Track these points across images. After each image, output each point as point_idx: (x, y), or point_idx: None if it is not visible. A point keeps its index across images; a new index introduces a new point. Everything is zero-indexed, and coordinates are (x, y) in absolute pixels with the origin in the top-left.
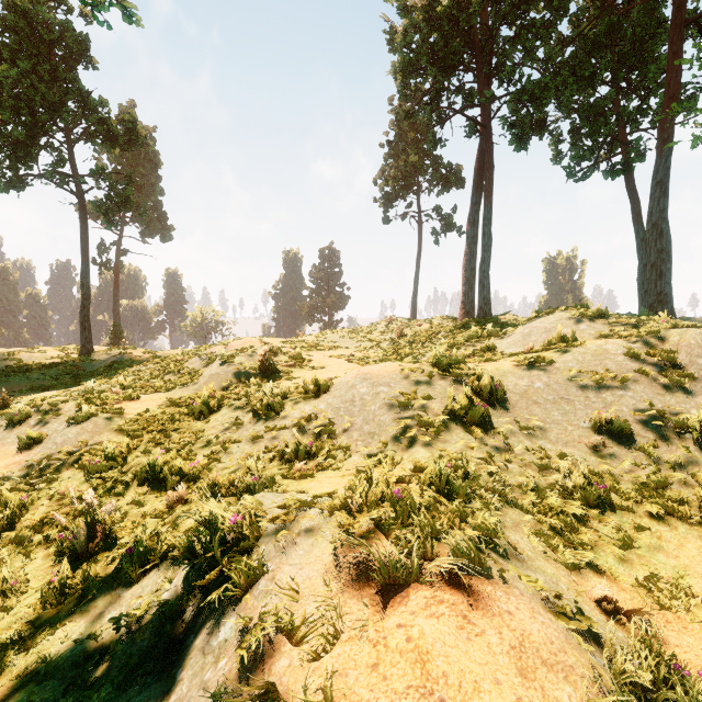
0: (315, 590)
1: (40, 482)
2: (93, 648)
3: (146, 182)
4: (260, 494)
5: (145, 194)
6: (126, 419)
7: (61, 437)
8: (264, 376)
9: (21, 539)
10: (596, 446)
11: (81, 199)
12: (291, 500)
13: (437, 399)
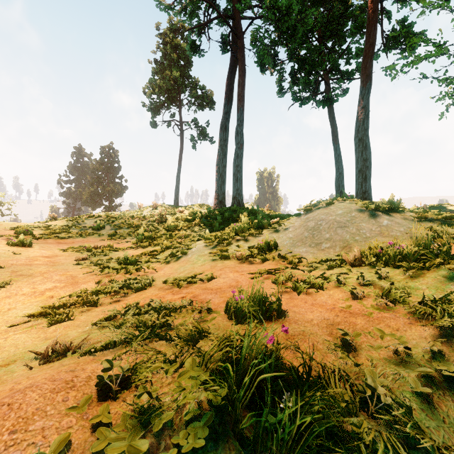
0: None
1: None
2: None
3: None
4: None
5: None
6: None
7: None
8: None
9: None
10: None
11: None
12: None
13: None
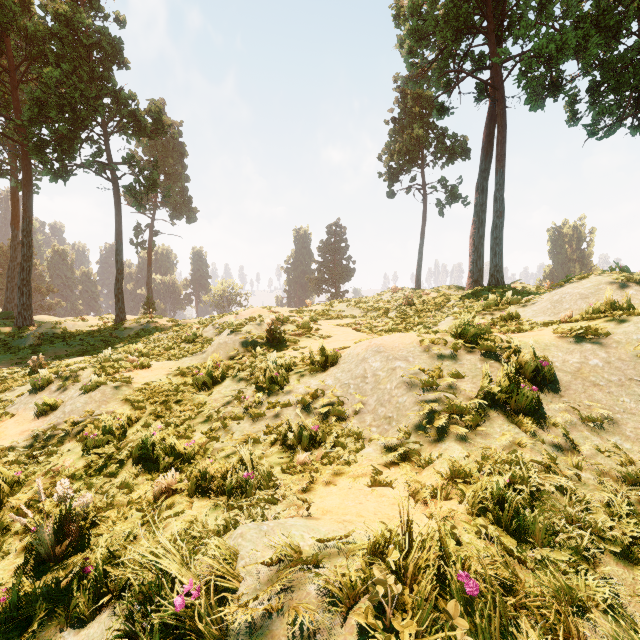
0: None
1: (40, 454)
2: None
3: (174, 171)
4: (239, 529)
5: (173, 181)
6: (134, 388)
7: (70, 405)
8: (271, 346)
9: (1, 525)
10: None
11: (115, 184)
12: (281, 549)
13: (466, 378)
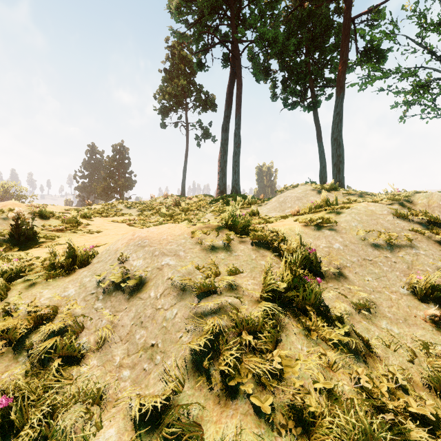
0: None
1: None
2: None
3: None
4: None
5: None
6: None
7: None
8: (17, 243)
9: None
10: (437, 321)
11: None
12: None
13: (245, 272)
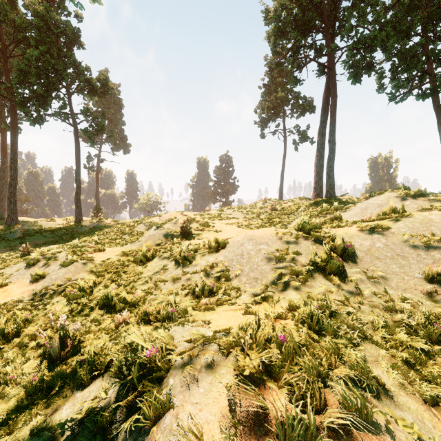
0: (212, 438)
1: (39, 304)
2: (50, 440)
3: (114, 118)
4: (173, 328)
5: (114, 125)
6: (95, 264)
7: (55, 275)
8: (183, 237)
9: (22, 344)
10: (429, 293)
11: (75, 128)
12: (195, 335)
13: (303, 255)
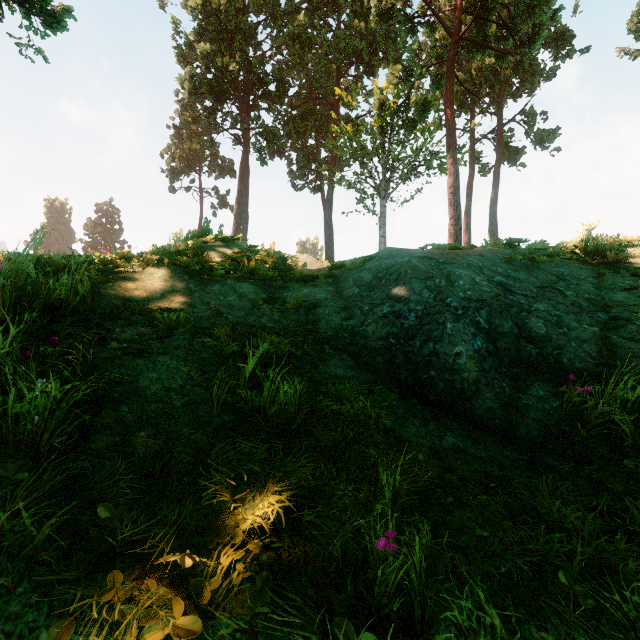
0: None
1: None
2: None
3: None
4: None
5: None
6: None
7: None
8: None
9: None
10: None
11: None
12: None
13: None
